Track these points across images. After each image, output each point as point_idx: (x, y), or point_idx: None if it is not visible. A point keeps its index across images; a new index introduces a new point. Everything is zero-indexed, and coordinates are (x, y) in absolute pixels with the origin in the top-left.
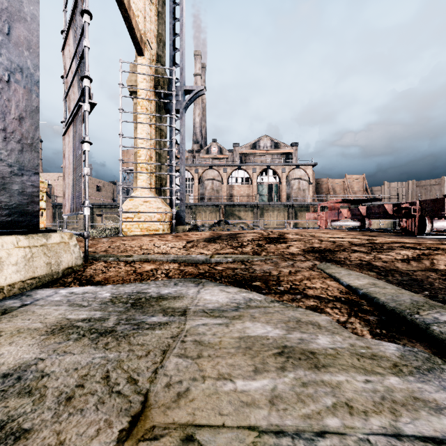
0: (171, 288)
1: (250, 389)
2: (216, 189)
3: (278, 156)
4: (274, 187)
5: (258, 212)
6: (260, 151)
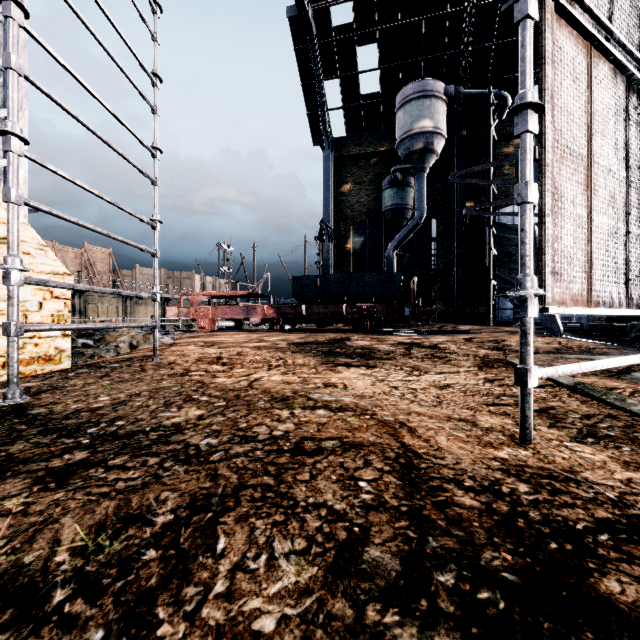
0: None
1: None
2: None
3: None
4: None
5: None
6: None
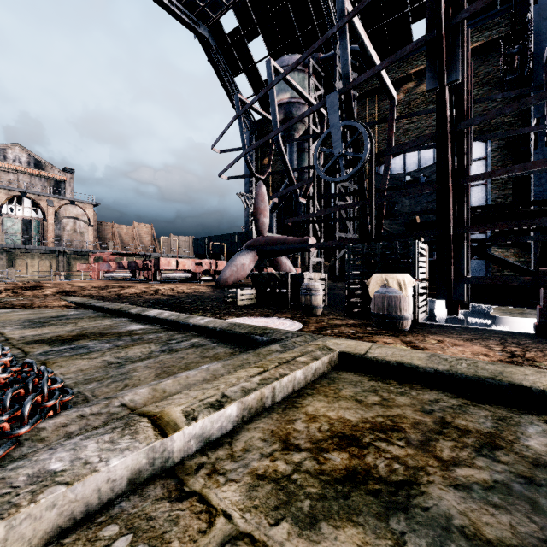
0: None
1: (20, 317)
2: None
3: (42, 180)
4: (34, 224)
5: (4, 258)
6: (8, 165)
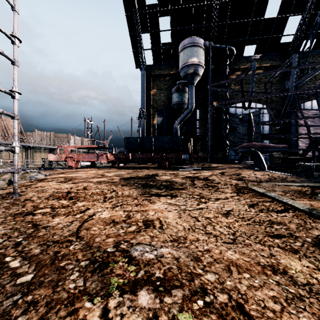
0: None
1: None
2: None
3: None
4: None
5: None
6: None
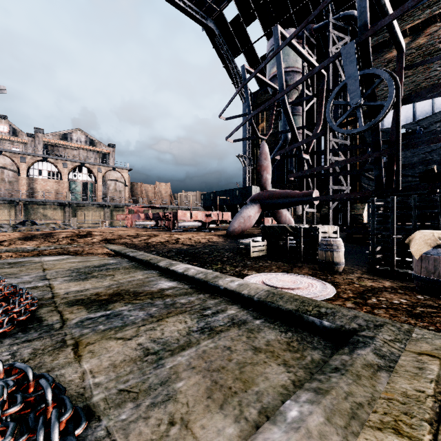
0: (23, 259)
1: (71, 265)
2: (8, 181)
3: (94, 153)
4: (89, 186)
5: (70, 210)
6: (73, 144)
